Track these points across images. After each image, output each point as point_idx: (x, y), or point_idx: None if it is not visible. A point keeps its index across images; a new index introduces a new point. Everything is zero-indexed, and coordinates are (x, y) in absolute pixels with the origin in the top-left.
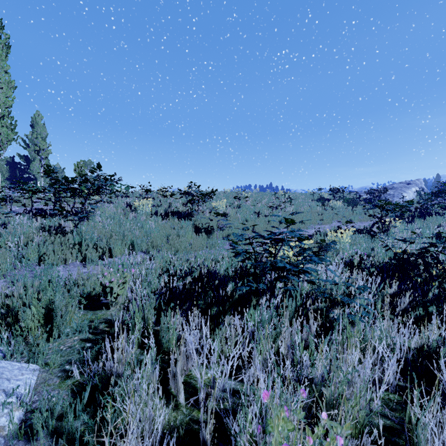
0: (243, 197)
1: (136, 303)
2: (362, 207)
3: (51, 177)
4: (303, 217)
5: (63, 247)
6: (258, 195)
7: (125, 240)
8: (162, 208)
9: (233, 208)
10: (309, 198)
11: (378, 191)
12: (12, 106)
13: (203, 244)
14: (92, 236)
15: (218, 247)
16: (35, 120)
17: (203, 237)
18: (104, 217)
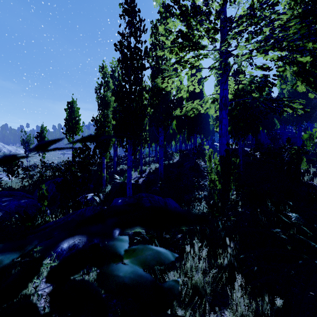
0: None
1: None
2: None
3: None
4: None
5: None
6: None
7: None
8: None
9: None
10: None
11: None
12: None
13: None
14: None
15: None
16: None
17: None
18: None
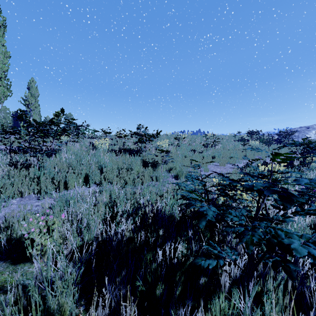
0: (181, 138)
1: (64, 258)
2: (275, 145)
3: (24, 120)
4: (230, 154)
5: (24, 180)
6: (192, 137)
7: (80, 174)
8: (117, 146)
9: (173, 146)
10: (232, 139)
11: (286, 133)
12: (7, 71)
13: (149, 177)
14: (50, 170)
15: (162, 179)
16: (30, 84)
17: (150, 171)
18: (69, 153)
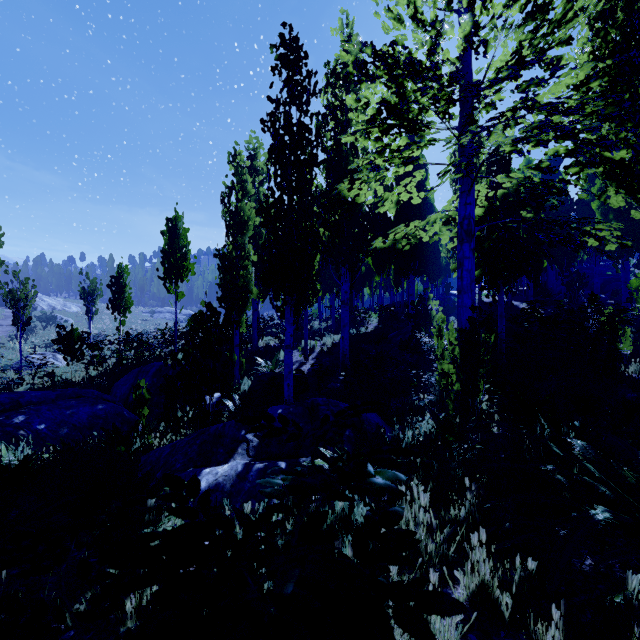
0: None
1: None
2: None
3: None
4: None
5: None
6: None
7: None
8: None
9: None
10: None
11: None
12: None
13: None
14: None
15: None
16: None
17: None
18: None
